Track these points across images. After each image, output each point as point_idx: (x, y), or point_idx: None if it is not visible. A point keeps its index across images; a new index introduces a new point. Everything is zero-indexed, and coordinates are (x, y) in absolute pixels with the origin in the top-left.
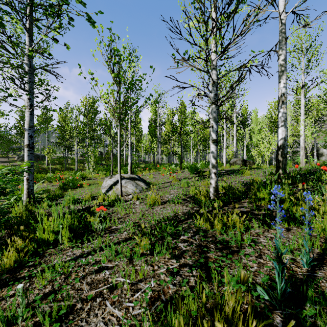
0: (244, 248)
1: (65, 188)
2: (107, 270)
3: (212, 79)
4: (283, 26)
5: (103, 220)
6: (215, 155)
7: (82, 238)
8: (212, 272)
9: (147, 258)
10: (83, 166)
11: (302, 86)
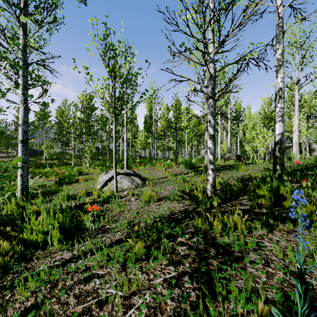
0: (248, 253)
1: (61, 183)
2: (98, 279)
3: (210, 73)
4: (281, 20)
5: (97, 219)
6: (213, 150)
7: (73, 238)
8: (215, 284)
9: (142, 264)
10: (80, 161)
11: (296, 82)
